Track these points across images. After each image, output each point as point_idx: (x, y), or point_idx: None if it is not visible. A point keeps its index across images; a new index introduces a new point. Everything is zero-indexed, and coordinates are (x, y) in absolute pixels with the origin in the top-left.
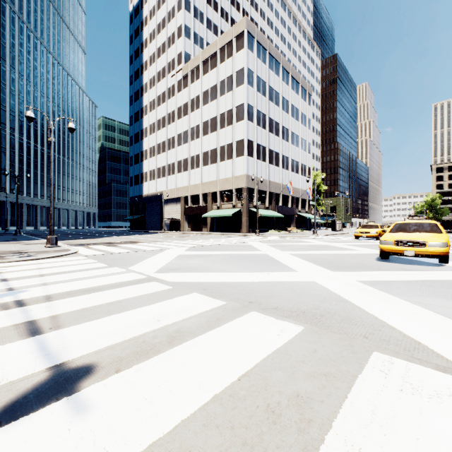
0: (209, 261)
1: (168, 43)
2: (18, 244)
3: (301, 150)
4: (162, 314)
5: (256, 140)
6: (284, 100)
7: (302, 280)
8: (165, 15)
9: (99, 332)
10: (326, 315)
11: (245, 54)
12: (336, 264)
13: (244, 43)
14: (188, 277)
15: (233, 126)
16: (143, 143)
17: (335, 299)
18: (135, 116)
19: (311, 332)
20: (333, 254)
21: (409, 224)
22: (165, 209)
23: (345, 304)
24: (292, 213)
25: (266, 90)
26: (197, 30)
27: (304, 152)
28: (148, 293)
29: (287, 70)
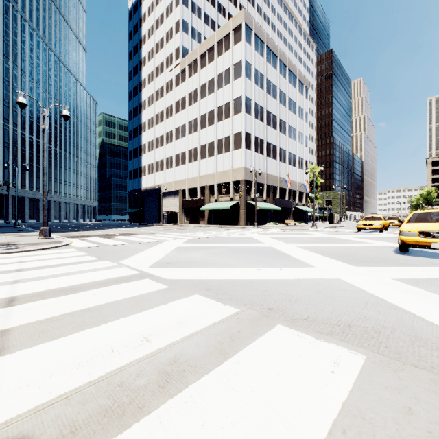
0: (210, 254)
1: (166, 38)
2: (11, 235)
3: (298, 143)
4: (153, 329)
5: (253, 133)
6: (281, 93)
7: (324, 277)
8: (163, 10)
9: (55, 364)
10: (383, 331)
11: (243, 46)
12: (353, 258)
13: (242, 35)
14: (187, 274)
15: (231, 119)
16: (141, 138)
17: (380, 304)
18: (134, 111)
19: (380, 365)
20: (344, 247)
21: (430, 213)
22: (163, 202)
23: (398, 312)
24: (289, 206)
25: (264, 83)
26: (195, 24)
27: (301, 145)
28: (138, 294)
29: (284, 64)
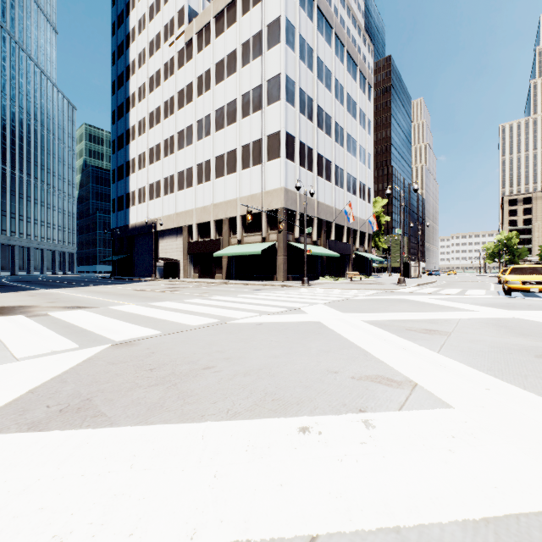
0: None
1: None
2: None
3: (360, 162)
4: None
5: (298, 136)
6: (337, 84)
7: None
8: None
9: None
10: None
11: None
12: None
13: None
14: None
15: (262, 112)
16: (129, 149)
17: None
18: (119, 110)
19: None
20: None
21: None
22: (161, 245)
23: None
24: (347, 252)
25: (313, 62)
26: None
27: (362, 165)
28: None
29: (341, 41)
